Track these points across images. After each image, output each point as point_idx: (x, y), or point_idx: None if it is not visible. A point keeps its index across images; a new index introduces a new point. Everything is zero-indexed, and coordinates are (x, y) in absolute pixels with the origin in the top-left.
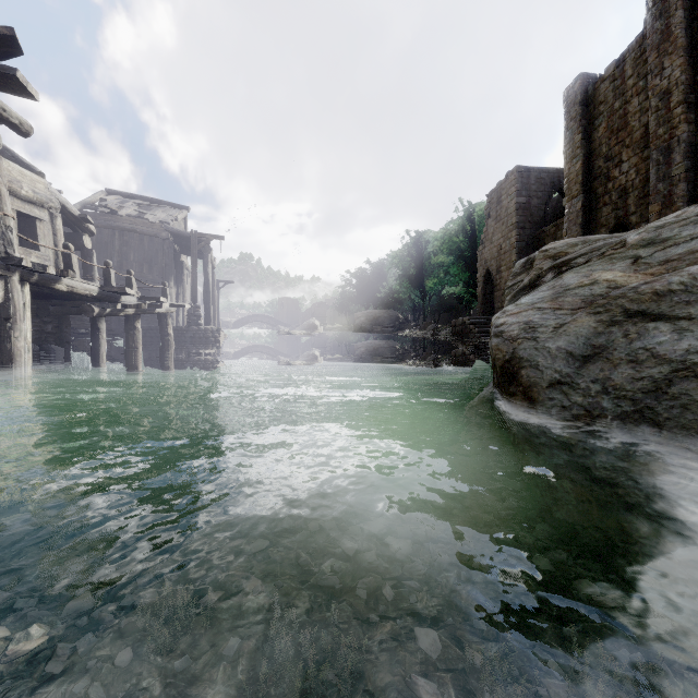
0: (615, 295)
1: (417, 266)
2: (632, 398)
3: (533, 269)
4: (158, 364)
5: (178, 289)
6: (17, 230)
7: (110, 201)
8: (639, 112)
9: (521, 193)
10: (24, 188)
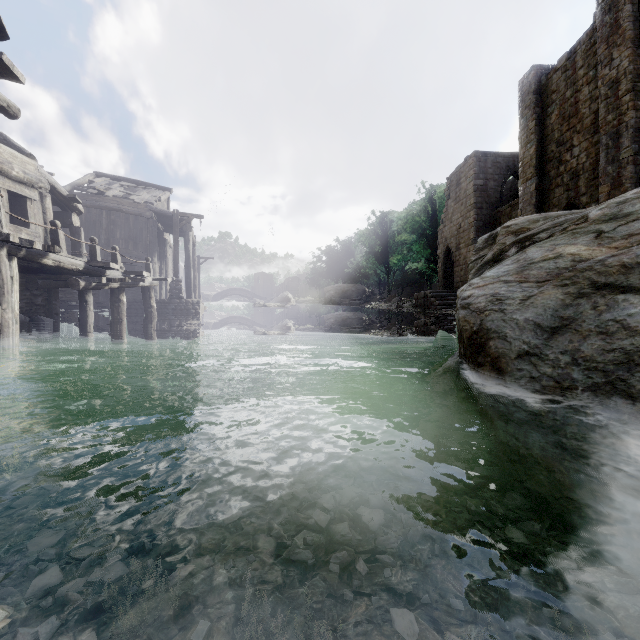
0: (582, 267)
1: (382, 244)
2: (603, 370)
3: (496, 244)
4: (142, 334)
5: (161, 265)
6: (9, 209)
7: (98, 183)
8: (589, 100)
9: (479, 176)
10: (15, 169)
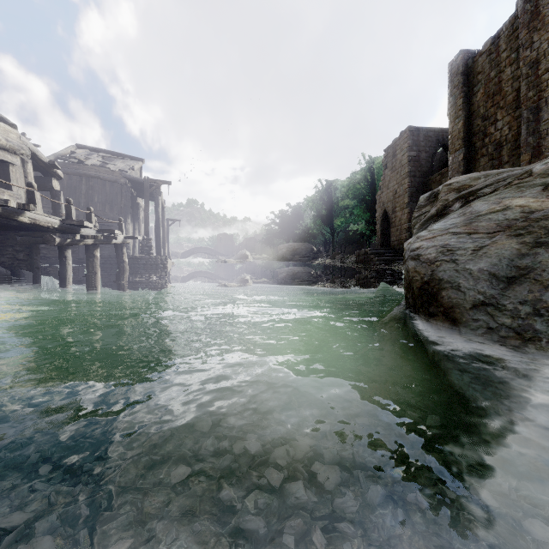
0: (536, 217)
1: (327, 208)
2: None
3: (439, 201)
4: (115, 286)
5: (134, 225)
6: None
7: (79, 153)
8: (512, 79)
9: (412, 148)
10: None
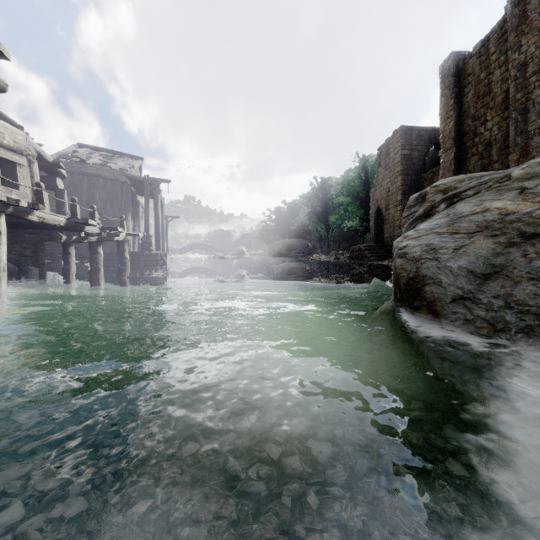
0: (510, 219)
1: (322, 205)
2: (535, 313)
3: (427, 202)
4: (117, 282)
5: (134, 222)
6: (1, 173)
7: (81, 152)
8: (501, 81)
9: (405, 147)
10: (6, 138)
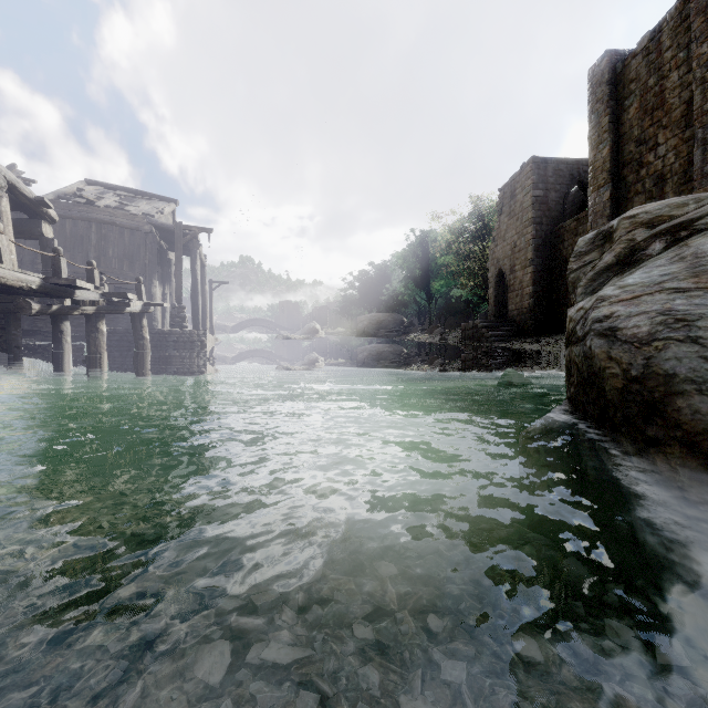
0: None
1: (423, 267)
2: None
3: (618, 242)
4: (132, 372)
5: (164, 289)
6: None
7: (88, 191)
8: (679, 88)
9: (538, 186)
10: None
